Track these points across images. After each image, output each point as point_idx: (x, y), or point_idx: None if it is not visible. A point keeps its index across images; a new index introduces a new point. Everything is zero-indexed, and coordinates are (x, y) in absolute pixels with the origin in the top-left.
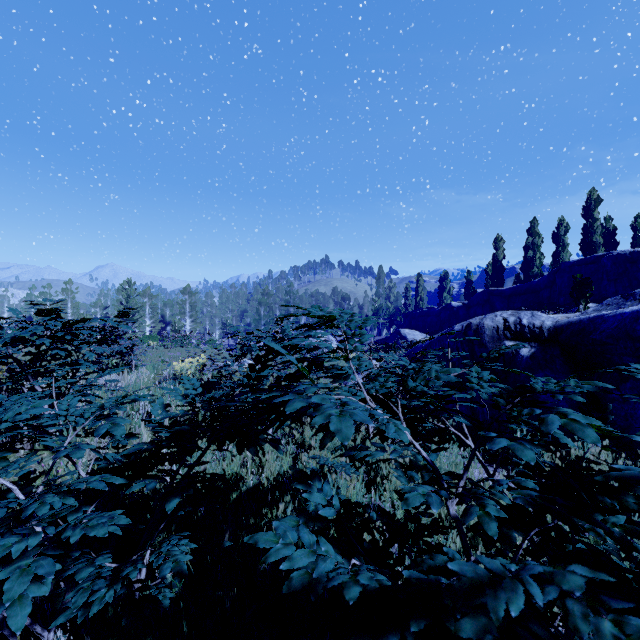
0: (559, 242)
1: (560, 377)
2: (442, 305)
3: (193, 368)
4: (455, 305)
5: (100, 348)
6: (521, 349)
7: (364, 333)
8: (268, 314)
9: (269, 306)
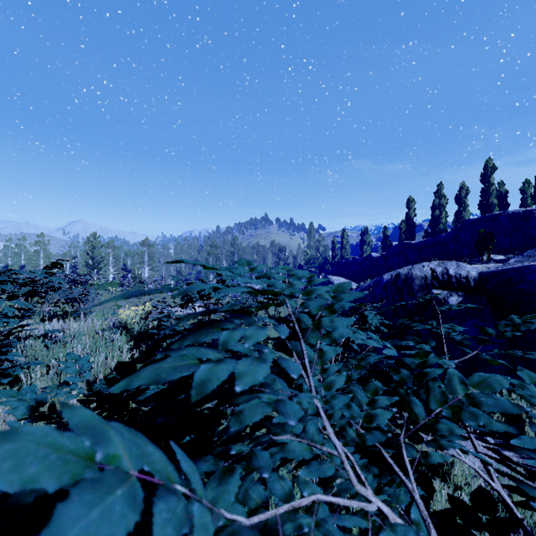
0: (461, 203)
1: (488, 325)
2: (363, 256)
3: (138, 316)
4: (375, 256)
5: (21, 302)
6: (449, 298)
7: (333, 315)
8: (216, 263)
9: (217, 256)
